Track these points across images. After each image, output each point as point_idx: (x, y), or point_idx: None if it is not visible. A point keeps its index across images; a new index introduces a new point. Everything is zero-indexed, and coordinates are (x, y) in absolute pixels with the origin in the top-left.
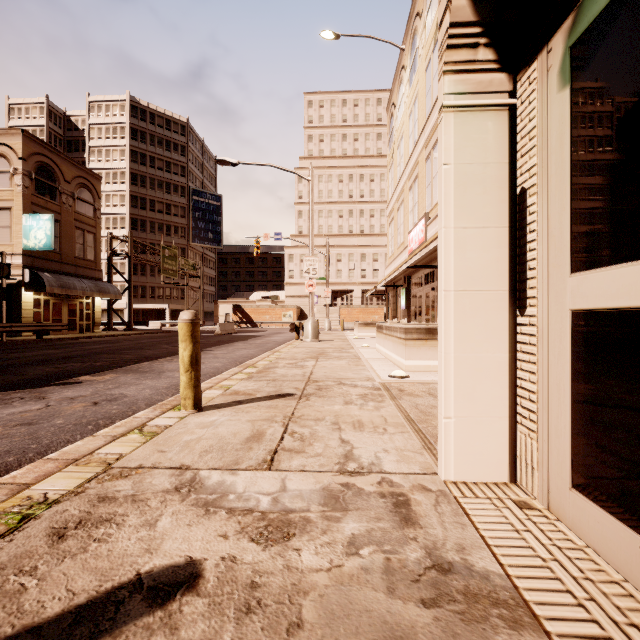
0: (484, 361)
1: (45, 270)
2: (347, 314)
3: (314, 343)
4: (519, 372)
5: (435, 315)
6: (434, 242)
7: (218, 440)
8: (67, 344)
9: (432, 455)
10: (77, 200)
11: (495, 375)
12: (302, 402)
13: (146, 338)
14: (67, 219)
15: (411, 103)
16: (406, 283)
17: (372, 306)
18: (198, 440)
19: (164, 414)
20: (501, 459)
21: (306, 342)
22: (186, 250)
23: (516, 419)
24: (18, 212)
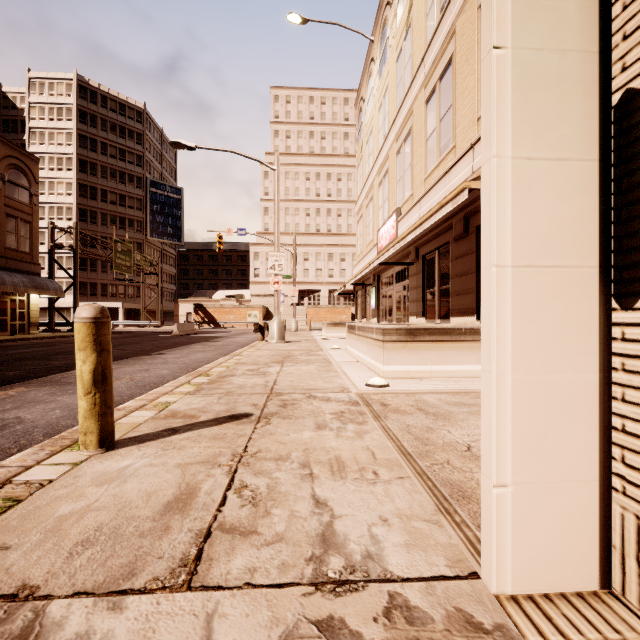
0: (560, 387)
1: None
2: (314, 314)
3: (280, 345)
4: (619, 405)
5: (407, 314)
6: (412, 234)
7: (117, 511)
8: None
9: (456, 527)
10: (8, 183)
11: (578, 410)
12: (260, 427)
13: None
14: None
15: (381, 96)
16: (376, 282)
17: (339, 306)
18: (82, 513)
19: (52, 457)
20: (587, 552)
21: (271, 343)
22: (143, 245)
23: (611, 483)
24: None
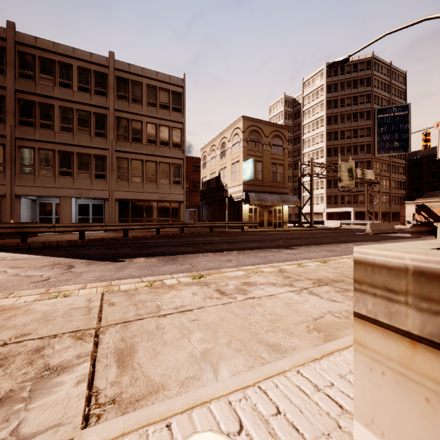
0: None
1: (254, 191)
2: None
3: None
4: None
5: None
6: None
7: None
8: (243, 234)
9: None
10: (272, 146)
11: None
12: None
13: (298, 233)
14: (266, 159)
15: None
16: None
17: None
18: None
19: None
20: None
21: None
22: (371, 162)
23: None
24: (241, 162)
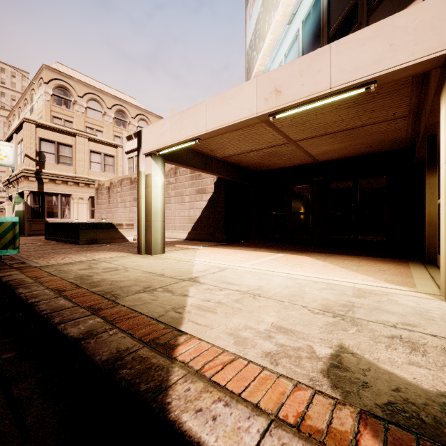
0: None
1: None
2: None
3: None
4: None
5: None
6: None
7: None
8: None
9: None
10: None
11: None
12: None
13: None
14: None
15: None
16: None
17: None
18: None
19: None
20: None
21: None
22: None
23: None
24: None
